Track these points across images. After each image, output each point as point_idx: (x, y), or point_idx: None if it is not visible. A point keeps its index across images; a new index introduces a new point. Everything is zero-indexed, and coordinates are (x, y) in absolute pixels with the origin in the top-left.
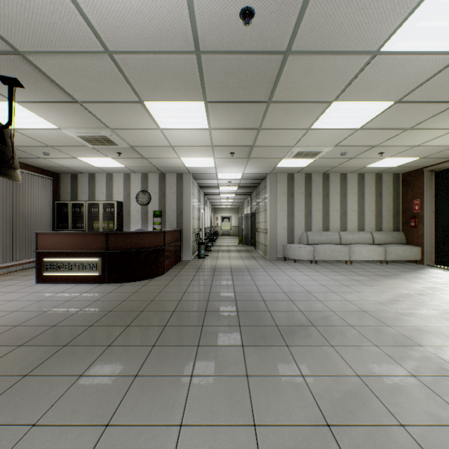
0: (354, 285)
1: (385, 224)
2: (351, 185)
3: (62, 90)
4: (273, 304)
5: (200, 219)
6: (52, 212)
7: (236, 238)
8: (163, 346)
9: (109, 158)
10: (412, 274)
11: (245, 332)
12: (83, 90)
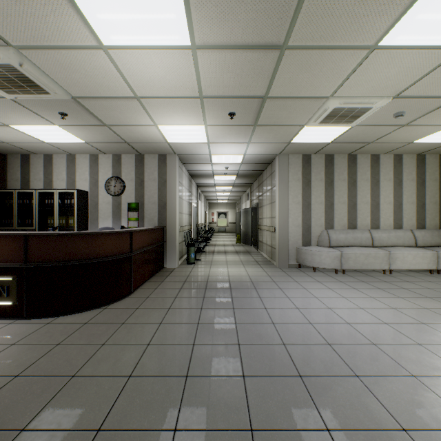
0: (439, 324)
1: (429, 221)
2: (385, 170)
3: None
4: (326, 394)
5: (192, 215)
6: None
7: (233, 236)
8: None
9: (54, 125)
10: None
11: None
12: None
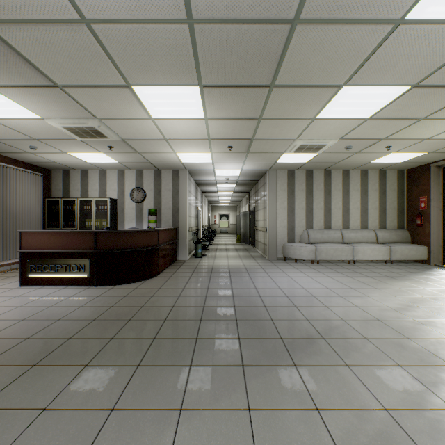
0: (362, 288)
1: (389, 223)
2: (354, 182)
3: (39, 71)
4: (276, 311)
5: (198, 217)
6: (42, 209)
7: (234, 237)
8: (150, 367)
9: (100, 152)
10: (421, 275)
11: (245, 347)
12: (62, 71)
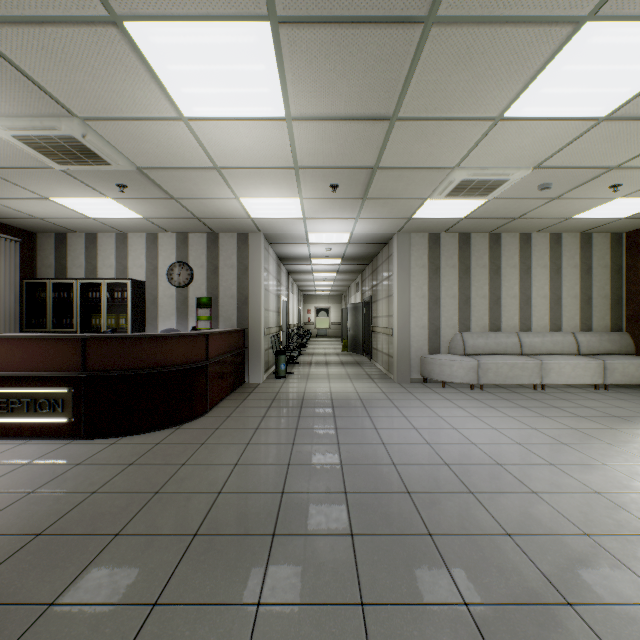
0: (583, 444)
1: (597, 320)
2: (539, 253)
3: None
4: (434, 507)
5: (281, 312)
6: (18, 298)
7: (337, 342)
8: None
9: (107, 198)
10: None
11: None
12: None
